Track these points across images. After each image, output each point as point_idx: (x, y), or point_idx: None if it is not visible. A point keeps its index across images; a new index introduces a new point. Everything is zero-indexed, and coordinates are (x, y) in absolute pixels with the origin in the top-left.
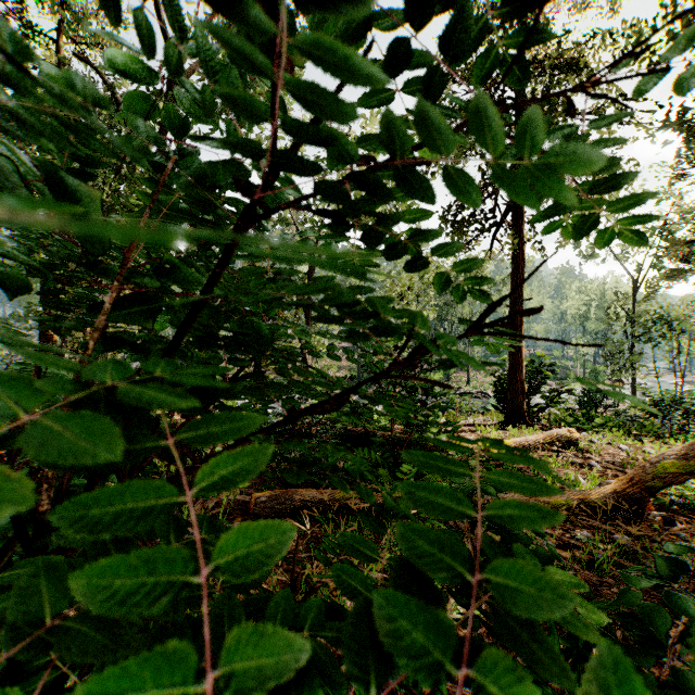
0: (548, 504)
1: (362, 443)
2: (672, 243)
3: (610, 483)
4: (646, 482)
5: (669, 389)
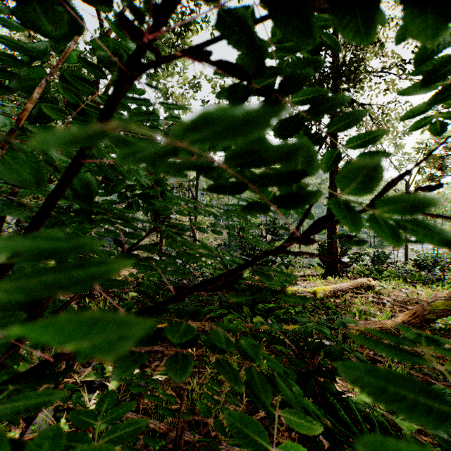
0: (358, 330)
1: (231, 289)
2: (432, 158)
3: (397, 315)
4: (424, 315)
5: (428, 252)
